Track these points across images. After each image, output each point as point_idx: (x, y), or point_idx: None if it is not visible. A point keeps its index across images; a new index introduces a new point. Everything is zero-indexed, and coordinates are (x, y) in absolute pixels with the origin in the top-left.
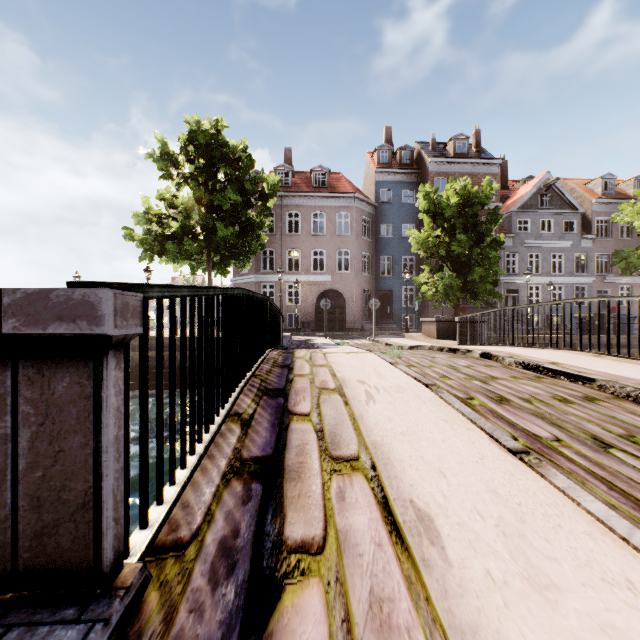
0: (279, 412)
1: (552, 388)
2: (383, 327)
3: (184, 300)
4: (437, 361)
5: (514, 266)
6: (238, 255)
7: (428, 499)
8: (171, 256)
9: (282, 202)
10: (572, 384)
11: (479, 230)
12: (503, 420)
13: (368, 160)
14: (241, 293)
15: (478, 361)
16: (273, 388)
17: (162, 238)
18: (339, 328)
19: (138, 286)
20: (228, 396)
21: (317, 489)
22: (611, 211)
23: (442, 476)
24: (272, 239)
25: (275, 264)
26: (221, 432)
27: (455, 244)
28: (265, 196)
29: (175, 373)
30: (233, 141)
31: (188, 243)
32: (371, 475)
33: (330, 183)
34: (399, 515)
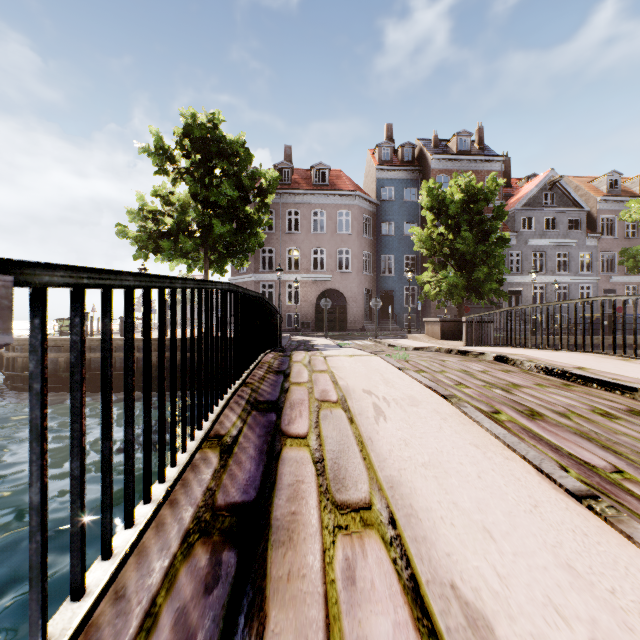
0: (269, 433)
1: (587, 399)
2: (384, 327)
3: (130, 293)
4: (448, 365)
5: (518, 265)
6: (236, 253)
7: (477, 582)
8: (166, 254)
9: (281, 200)
10: (608, 393)
11: (484, 227)
12: (542, 442)
13: (369, 157)
14: (227, 288)
15: (493, 365)
16: (265, 400)
17: (157, 235)
18: (339, 328)
19: (10, 263)
20: (208, 413)
21: (315, 562)
22: (617, 209)
23: (489, 537)
24: (271, 237)
25: (274, 263)
26: (193, 463)
27: (459, 242)
28: (263, 192)
29: (111, 397)
30: (230, 136)
31: (183, 240)
32: (390, 536)
33: (330, 181)
34: (438, 616)
